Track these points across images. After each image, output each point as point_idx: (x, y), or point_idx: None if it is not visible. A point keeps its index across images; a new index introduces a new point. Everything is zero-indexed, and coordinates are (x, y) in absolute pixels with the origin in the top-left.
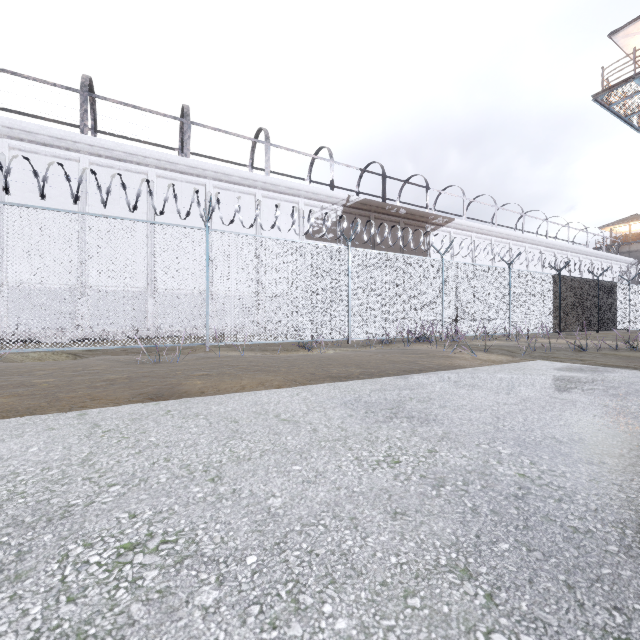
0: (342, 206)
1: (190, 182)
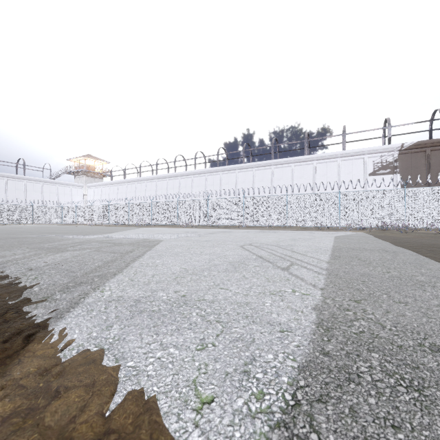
0: (398, 151)
1: (307, 164)
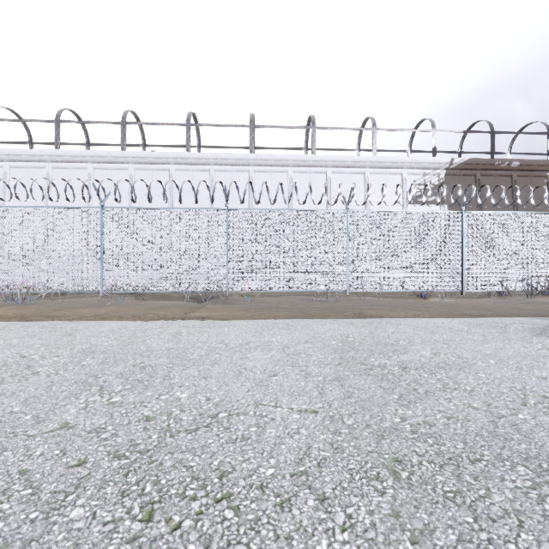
0: (445, 169)
1: (315, 172)
